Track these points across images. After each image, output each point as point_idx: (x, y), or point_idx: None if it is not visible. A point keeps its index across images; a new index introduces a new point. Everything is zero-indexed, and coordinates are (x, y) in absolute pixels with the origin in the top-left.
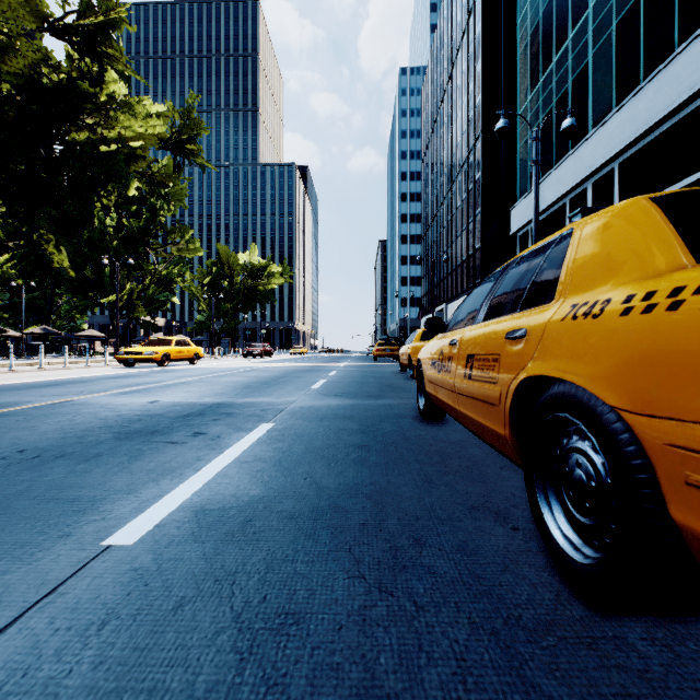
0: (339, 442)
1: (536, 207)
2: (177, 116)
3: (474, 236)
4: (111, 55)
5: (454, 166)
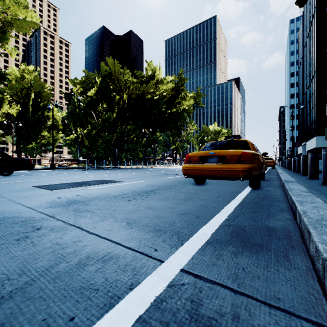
0: None
1: (292, 128)
2: (195, 94)
3: (313, 114)
4: (182, 90)
5: (308, 81)
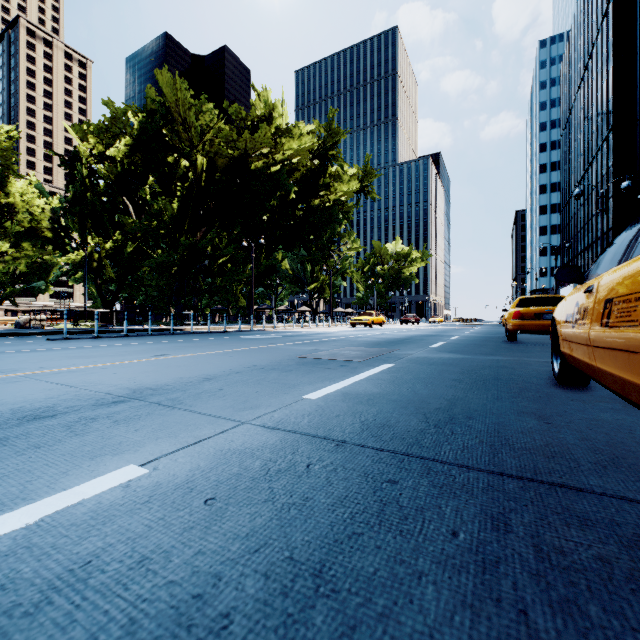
0: (479, 337)
1: (601, 235)
2: (360, 171)
3: (606, 218)
4: (335, 156)
5: (590, 151)
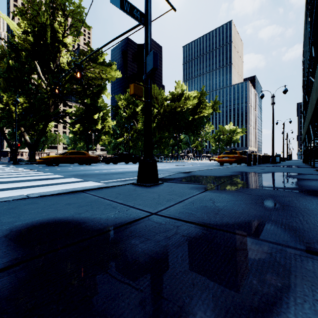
0: None
1: (283, 135)
2: (213, 103)
3: None
4: (203, 102)
5: None
